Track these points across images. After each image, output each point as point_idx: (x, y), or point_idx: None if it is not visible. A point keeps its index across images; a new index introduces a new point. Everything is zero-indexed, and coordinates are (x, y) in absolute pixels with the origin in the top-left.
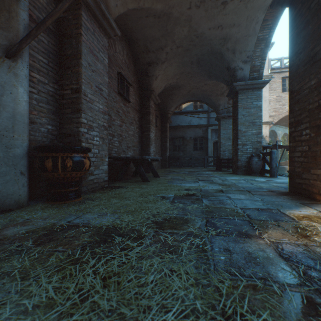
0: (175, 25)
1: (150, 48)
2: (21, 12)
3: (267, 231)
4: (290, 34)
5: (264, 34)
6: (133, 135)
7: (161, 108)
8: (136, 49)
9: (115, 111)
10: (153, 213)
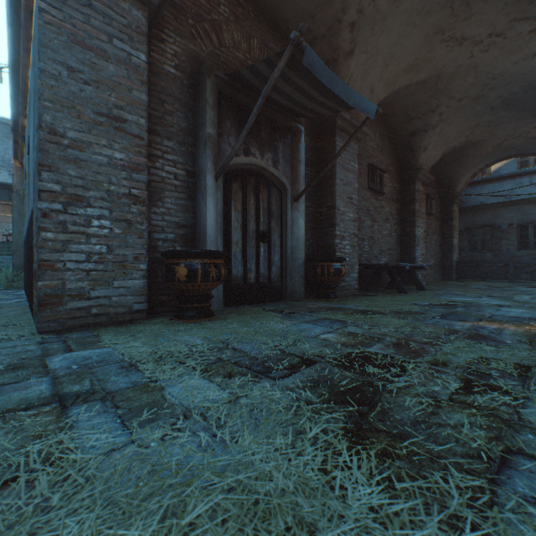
0: (450, 80)
1: (413, 115)
2: (301, 168)
3: (487, 322)
4: None
5: None
6: (388, 235)
7: (441, 182)
8: (392, 122)
9: (365, 210)
10: (397, 308)
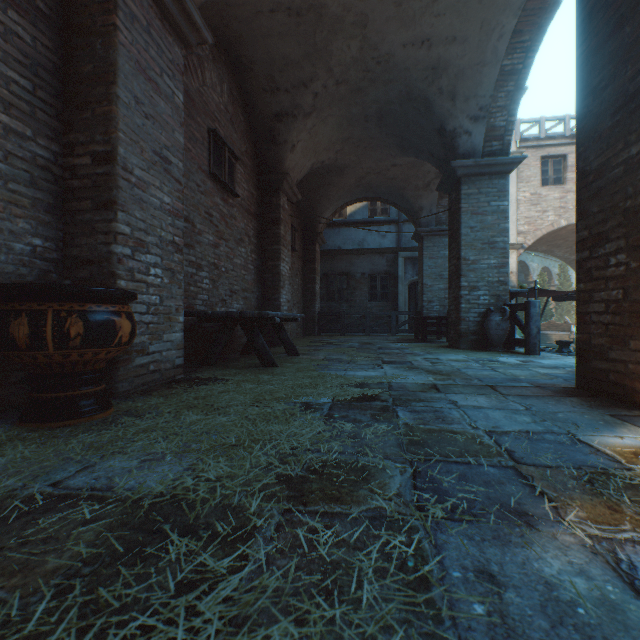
0: (332, 35)
1: (280, 82)
2: None
3: (570, 501)
4: (580, 49)
5: (514, 62)
6: (244, 267)
7: (304, 213)
8: (249, 83)
9: (203, 212)
10: (281, 451)
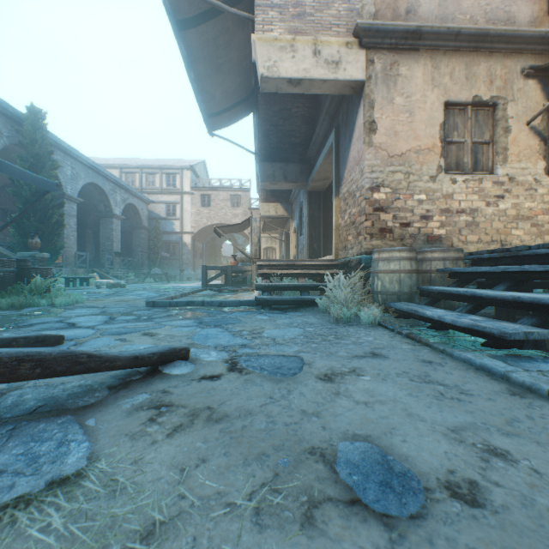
0: None
1: None
2: None
3: None
4: None
5: (101, 191)
6: None
7: (79, 217)
8: None
9: None
10: None
